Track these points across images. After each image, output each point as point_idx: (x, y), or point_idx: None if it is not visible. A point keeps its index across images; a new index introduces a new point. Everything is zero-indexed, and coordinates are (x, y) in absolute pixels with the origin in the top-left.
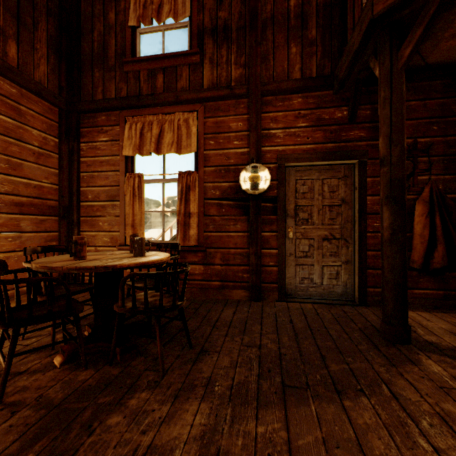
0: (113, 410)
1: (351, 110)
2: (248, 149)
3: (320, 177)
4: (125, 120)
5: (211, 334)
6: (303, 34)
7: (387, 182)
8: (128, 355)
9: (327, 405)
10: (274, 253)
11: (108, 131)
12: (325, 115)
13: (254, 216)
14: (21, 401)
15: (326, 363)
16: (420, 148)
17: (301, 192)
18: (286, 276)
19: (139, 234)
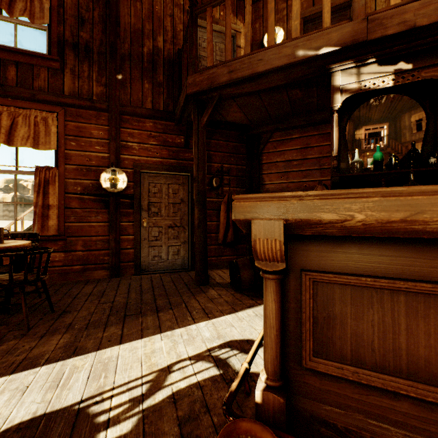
0: None
1: (186, 140)
2: (109, 154)
3: (167, 182)
4: None
5: (73, 302)
6: (153, 76)
7: (197, 192)
8: None
9: (149, 317)
10: (131, 238)
11: None
12: (169, 139)
13: (114, 210)
14: None
15: (156, 301)
16: (225, 170)
17: (153, 192)
18: (142, 256)
19: None
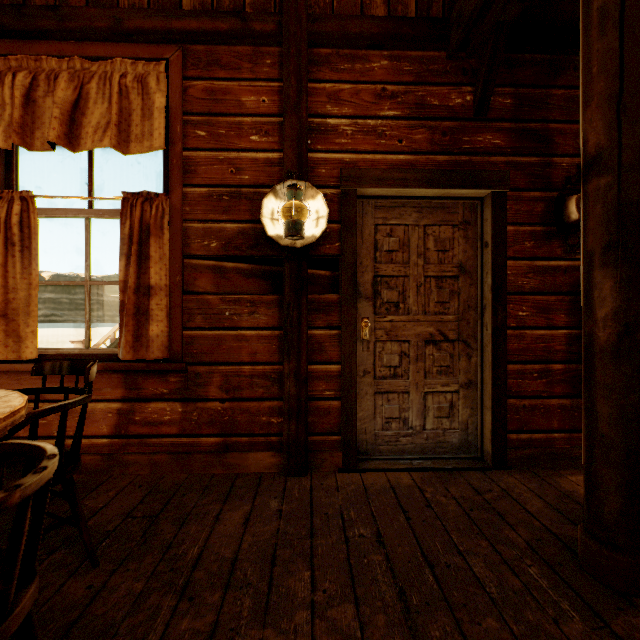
0: None
1: (482, 91)
2: (280, 153)
3: (421, 222)
4: None
5: (168, 636)
6: None
7: (611, 210)
8: None
9: None
10: (335, 371)
11: None
12: (432, 99)
13: (294, 296)
14: None
15: None
16: None
17: (385, 248)
18: (357, 417)
19: (22, 333)
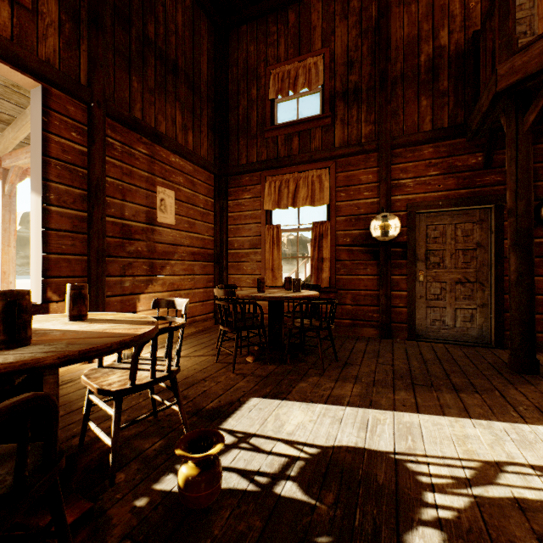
0: (300, 381)
1: (486, 157)
2: (377, 199)
3: (453, 222)
4: (265, 179)
5: (350, 356)
6: (433, 87)
7: (514, 231)
8: (294, 360)
9: (446, 394)
10: (404, 295)
11: (251, 190)
12: (457, 163)
13: (384, 261)
14: (244, 373)
15: (450, 377)
16: None
17: (431, 237)
18: (416, 318)
19: (277, 276)
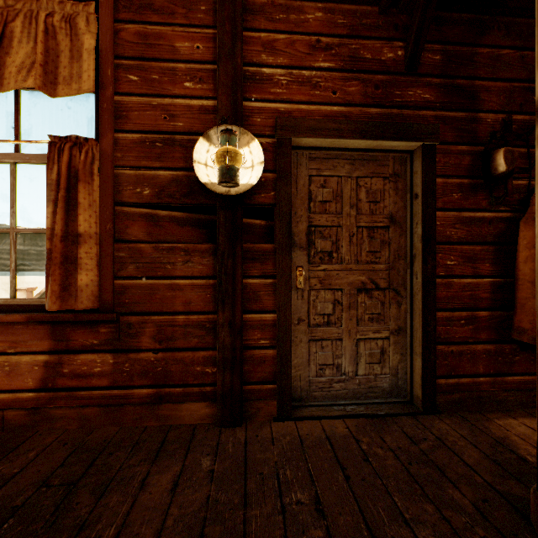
0: None
1: (413, 45)
2: (215, 101)
3: (354, 174)
4: None
5: None
6: None
7: None
8: None
9: None
10: (270, 320)
11: None
12: (365, 52)
13: (228, 244)
14: None
15: None
16: (516, 131)
17: (318, 199)
18: (292, 364)
19: None
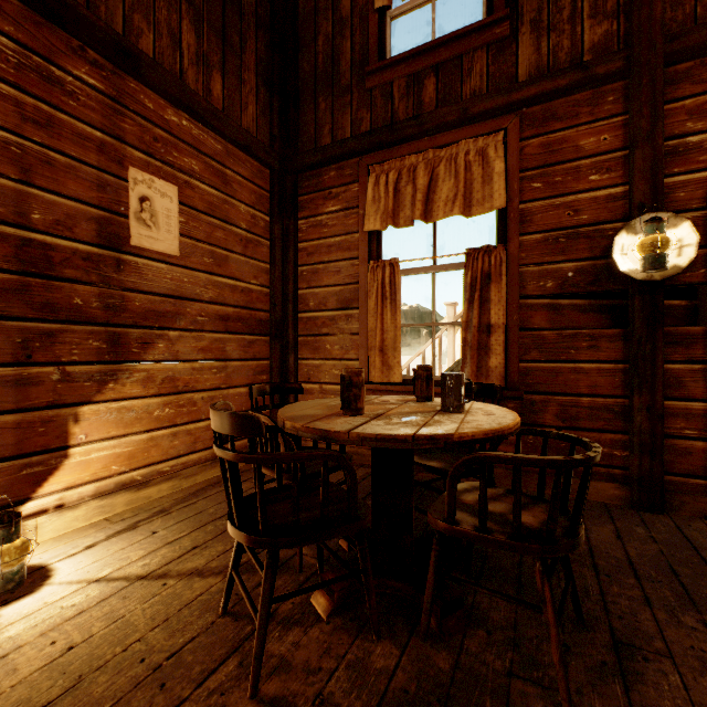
0: None
1: None
2: (624, 187)
3: None
4: (368, 171)
5: (606, 592)
6: None
7: None
8: (452, 620)
9: None
10: (697, 409)
11: (340, 194)
12: None
13: (646, 329)
14: (289, 701)
15: None
16: None
17: None
18: None
19: (391, 363)
